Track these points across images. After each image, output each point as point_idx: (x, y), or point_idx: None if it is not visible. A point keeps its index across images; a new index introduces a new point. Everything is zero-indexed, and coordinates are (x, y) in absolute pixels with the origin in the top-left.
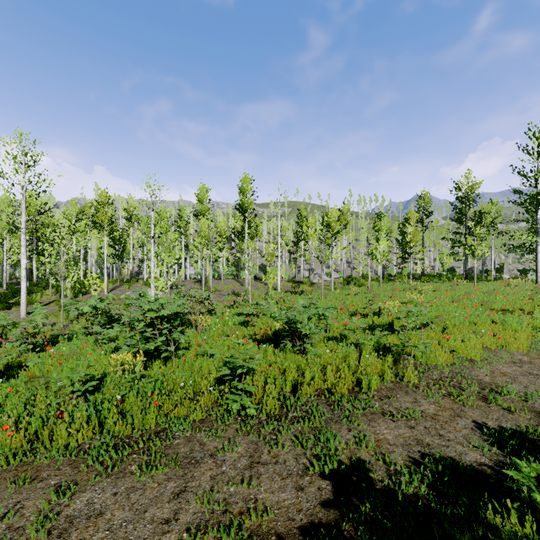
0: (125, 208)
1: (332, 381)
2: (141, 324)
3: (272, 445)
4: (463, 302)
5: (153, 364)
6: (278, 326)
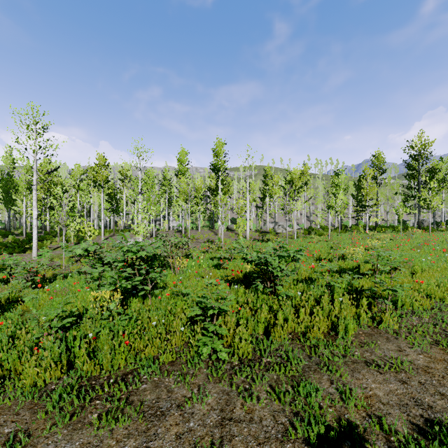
0: (119, 171)
1: (305, 324)
2: (120, 264)
3: (246, 398)
4: (424, 249)
5: (131, 302)
6: (248, 269)
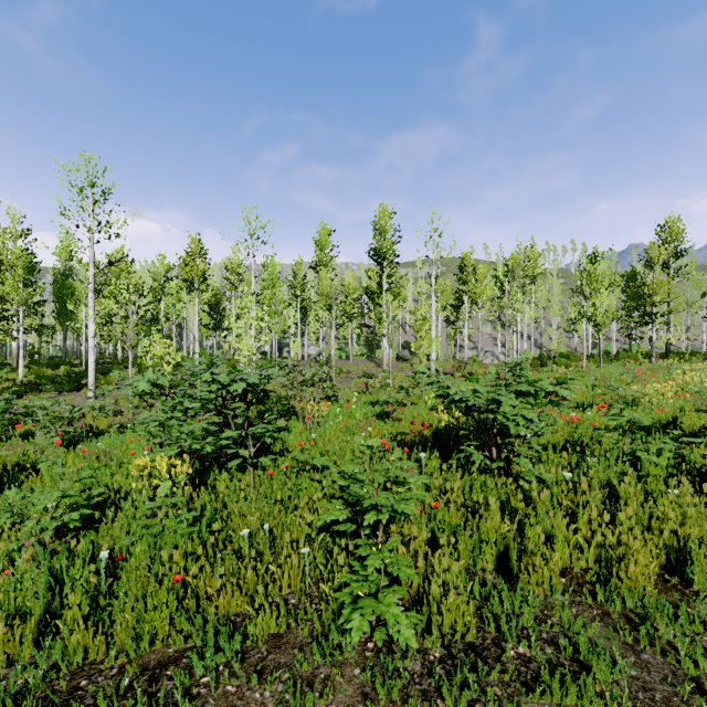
0: (226, 266)
1: (598, 553)
2: (193, 405)
3: None
4: None
5: (218, 479)
6: (444, 421)
